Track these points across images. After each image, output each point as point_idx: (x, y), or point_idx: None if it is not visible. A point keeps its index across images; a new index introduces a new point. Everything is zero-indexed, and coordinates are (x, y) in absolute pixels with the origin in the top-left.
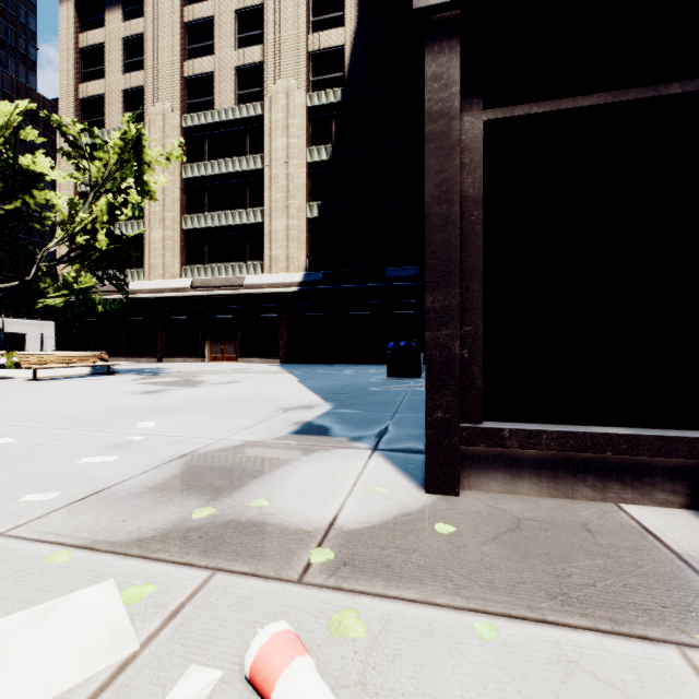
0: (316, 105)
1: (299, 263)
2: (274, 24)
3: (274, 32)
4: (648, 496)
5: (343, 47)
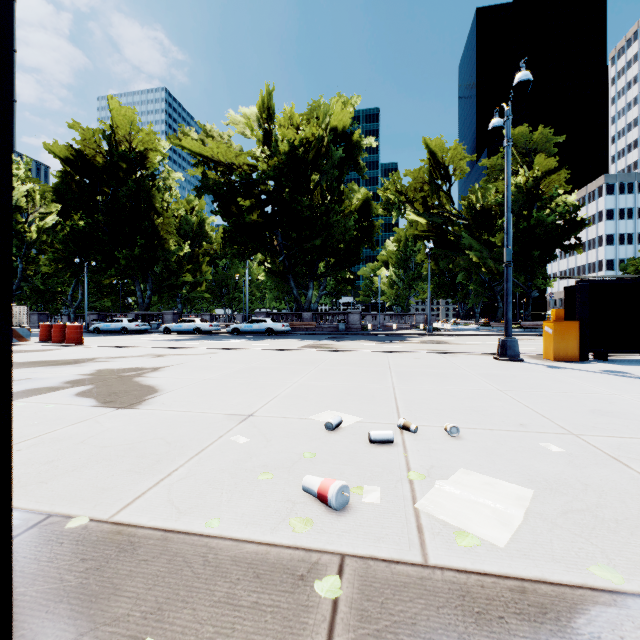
0: None
1: None
2: None
3: None
4: None
5: None
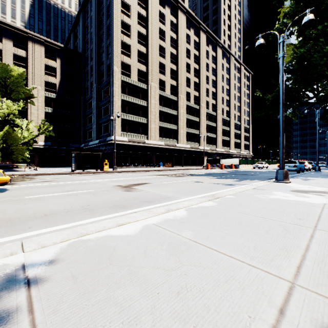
0: (47, 96)
1: (42, 139)
2: (32, 67)
3: (32, 70)
4: (119, 168)
5: (56, 83)
